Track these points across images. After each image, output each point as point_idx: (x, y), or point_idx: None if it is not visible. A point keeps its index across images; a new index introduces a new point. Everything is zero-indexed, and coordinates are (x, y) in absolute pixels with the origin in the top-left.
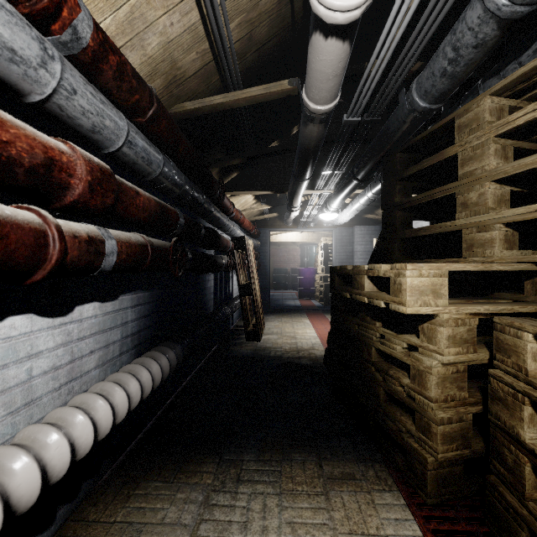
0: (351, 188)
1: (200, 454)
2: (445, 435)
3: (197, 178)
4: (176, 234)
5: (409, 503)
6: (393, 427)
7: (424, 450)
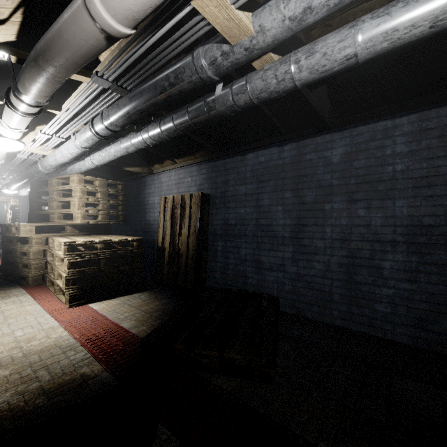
0: (20, 185)
1: None
2: (35, 267)
3: None
4: None
5: (24, 288)
6: (23, 273)
7: (30, 274)
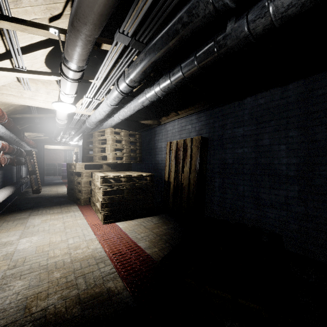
0: (78, 138)
1: (26, 210)
2: (85, 192)
3: (16, 133)
4: (13, 154)
5: (78, 206)
6: (78, 196)
7: (82, 197)
